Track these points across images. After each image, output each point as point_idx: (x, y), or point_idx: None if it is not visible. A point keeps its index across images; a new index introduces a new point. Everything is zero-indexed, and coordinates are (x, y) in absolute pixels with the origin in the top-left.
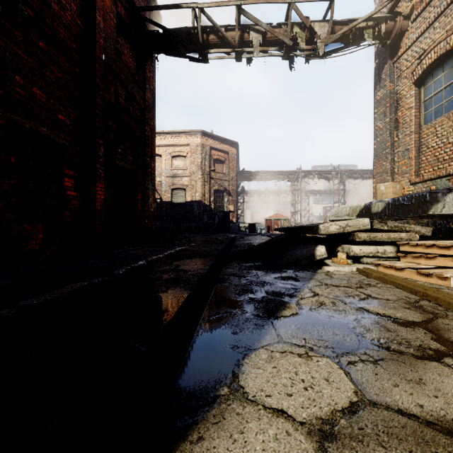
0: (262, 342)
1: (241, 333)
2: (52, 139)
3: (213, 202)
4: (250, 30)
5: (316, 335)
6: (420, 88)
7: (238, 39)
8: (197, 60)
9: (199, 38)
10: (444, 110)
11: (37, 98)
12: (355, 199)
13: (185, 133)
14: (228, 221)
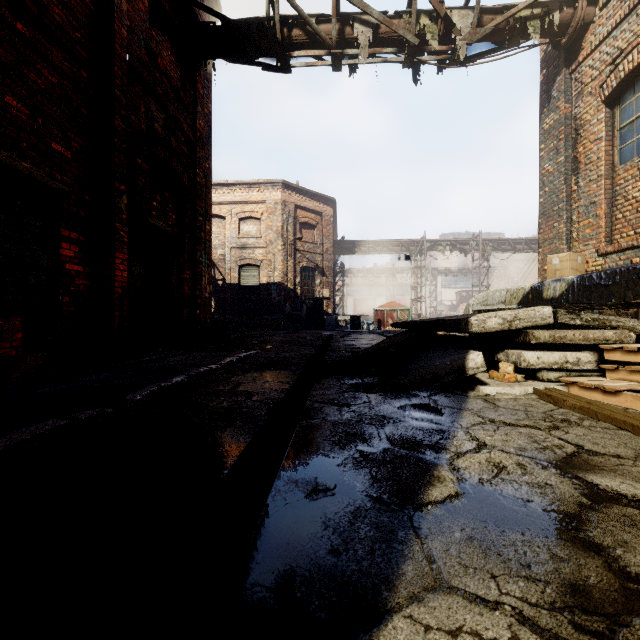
0: (399, 589)
1: (346, 556)
2: (39, 180)
3: (299, 284)
4: (355, 21)
5: (515, 560)
6: (614, 108)
7: (337, 36)
8: (274, 68)
9: (277, 34)
10: None
11: (13, 113)
12: (503, 281)
13: (258, 185)
14: (322, 312)
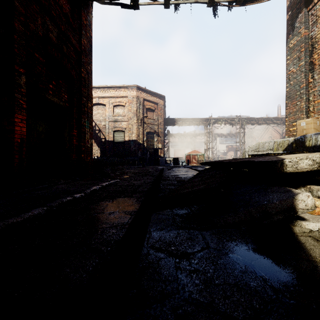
0: None
1: None
2: None
3: (145, 141)
4: None
5: None
6: None
7: None
8: (129, 6)
9: None
10: None
11: None
12: (250, 140)
13: (123, 87)
14: (157, 156)
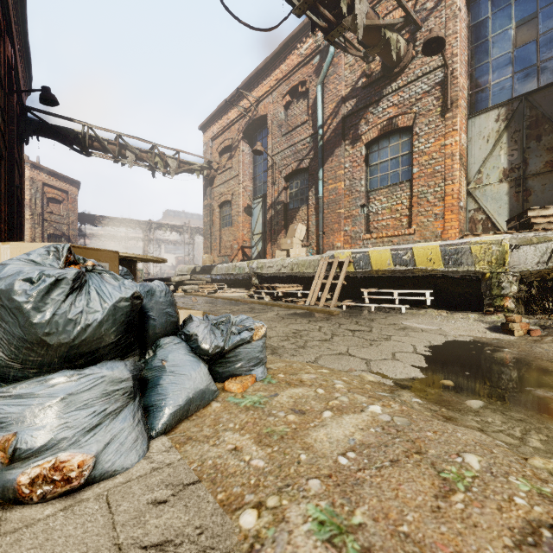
0: None
1: None
2: None
3: None
4: (127, 149)
5: None
6: (221, 209)
7: (117, 151)
8: (80, 153)
9: (87, 144)
10: (228, 225)
11: None
12: None
13: None
14: None
